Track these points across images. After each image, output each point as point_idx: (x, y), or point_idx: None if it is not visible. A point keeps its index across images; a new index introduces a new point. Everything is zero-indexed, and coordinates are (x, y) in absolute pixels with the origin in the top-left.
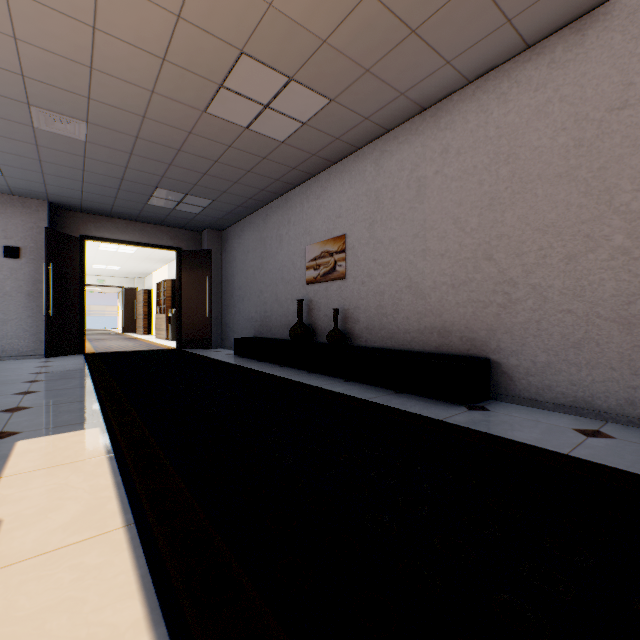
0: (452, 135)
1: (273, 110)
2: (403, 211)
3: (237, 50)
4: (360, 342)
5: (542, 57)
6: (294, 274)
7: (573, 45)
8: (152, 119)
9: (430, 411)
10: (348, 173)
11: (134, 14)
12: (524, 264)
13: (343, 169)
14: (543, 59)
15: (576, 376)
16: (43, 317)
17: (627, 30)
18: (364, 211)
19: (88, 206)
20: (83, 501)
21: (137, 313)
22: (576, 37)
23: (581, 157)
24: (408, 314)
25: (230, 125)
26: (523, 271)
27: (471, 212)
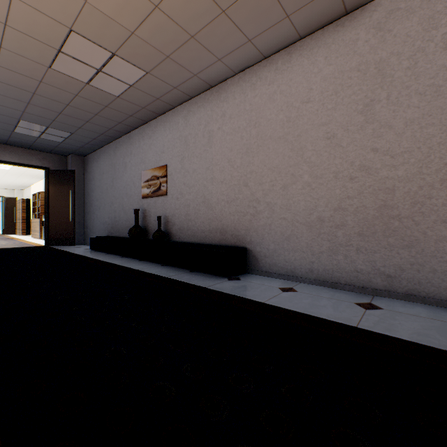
0: (227, 106)
1: (105, 73)
2: (201, 152)
3: (67, 28)
4: (176, 238)
5: (272, 65)
6: (134, 191)
7: (286, 61)
8: (4, 67)
9: (203, 282)
10: (168, 123)
11: None
12: (263, 190)
13: (165, 120)
14: (272, 67)
15: (287, 257)
16: None
17: (310, 58)
18: (178, 150)
19: None
20: None
21: (17, 218)
22: (287, 57)
23: (290, 128)
24: (203, 220)
25: (73, 80)
26: (263, 194)
27: (237, 156)
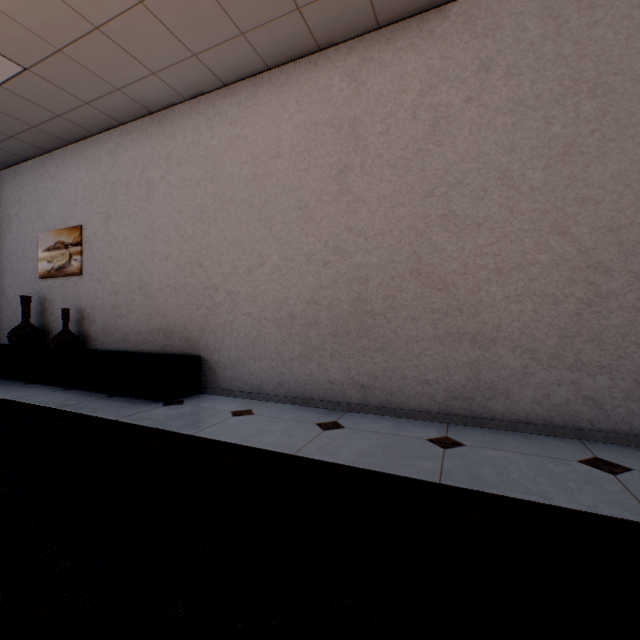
0: (175, 145)
1: None
2: (136, 210)
3: None
4: (97, 345)
5: (234, 98)
6: (26, 265)
7: (252, 96)
8: None
9: (118, 412)
10: (85, 158)
11: None
12: (223, 273)
13: (80, 152)
14: (235, 100)
15: (254, 367)
16: None
17: (280, 98)
18: (101, 203)
19: None
20: None
21: None
22: (254, 90)
23: (256, 189)
24: (140, 315)
25: None
26: (223, 279)
27: (188, 221)
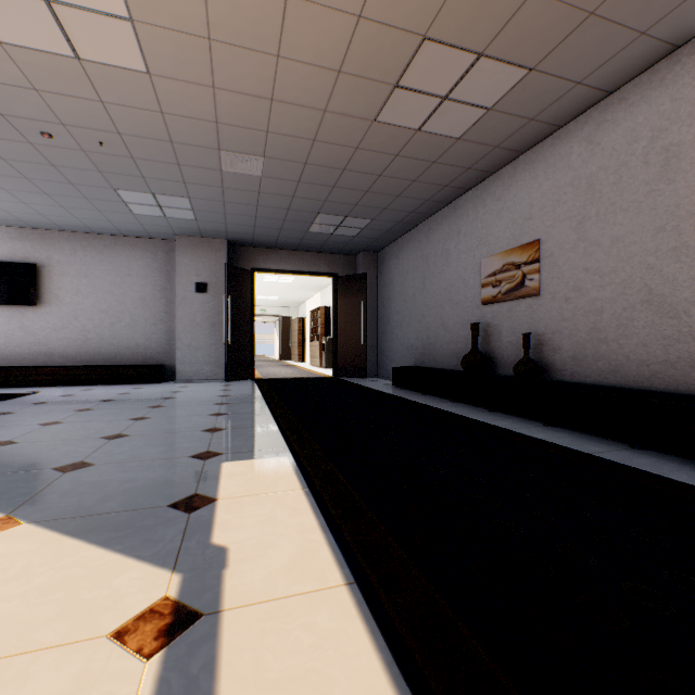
0: None
1: (452, 101)
2: (636, 198)
3: (419, 37)
4: (562, 376)
5: None
6: (465, 294)
7: None
8: (321, 141)
9: None
10: (543, 162)
11: (315, 29)
12: None
13: (535, 158)
14: None
15: None
16: (223, 345)
17: None
18: (568, 206)
19: (257, 240)
20: (295, 541)
21: (292, 341)
22: None
23: None
24: (645, 339)
25: (400, 130)
26: None
27: None
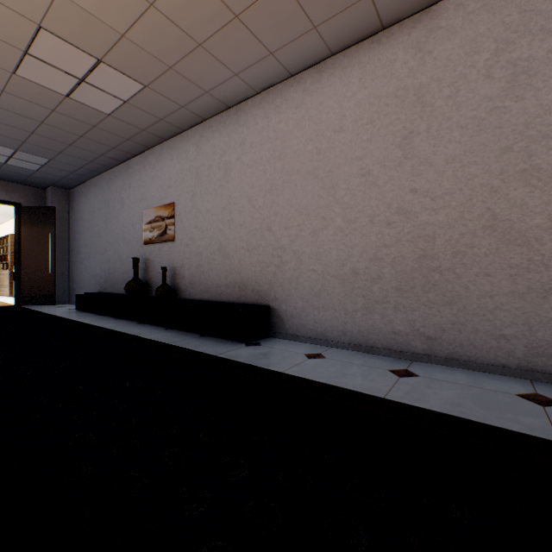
0: (248, 132)
1: (90, 85)
2: (216, 187)
3: (34, 23)
4: (185, 295)
5: (300, 85)
6: (134, 235)
7: (316, 81)
8: None
9: (214, 349)
10: (176, 150)
11: None
12: (290, 235)
13: (173, 146)
14: (300, 87)
15: (317, 316)
16: None
17: (343, 79)
18: (188, 184)
19: None
20: None
21: None
22: (317, 76)
23: (320, 161)
24: (219, 272)
25: (48, 91)
26: (289, 240)
27: (259, 193)
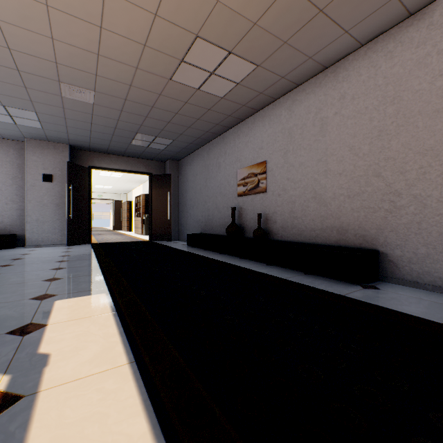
0: (348, 85)
1: (216, 75)
2: (309, 143)
3: (194, 35)
4: (277, 237)
5: (422, 21)
6: (229, 189)
7: None
8: (136, 87)
9: (333, 288)
10: (268, 117)
11: (126, 16)
12: (407, 179)
13: (264, 114)
14: (423, 23)
15: None
16: (66, 219)
17: None
18: (280, 144)
19: (93, 147)
20: (100, 344)
21: (122, 217)
22: None
23: None
24: (313, 217)
25: (187, 88)
26: (406, 184)
27: (363, 141)
